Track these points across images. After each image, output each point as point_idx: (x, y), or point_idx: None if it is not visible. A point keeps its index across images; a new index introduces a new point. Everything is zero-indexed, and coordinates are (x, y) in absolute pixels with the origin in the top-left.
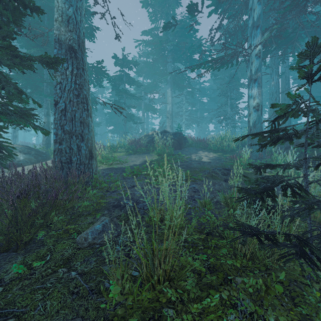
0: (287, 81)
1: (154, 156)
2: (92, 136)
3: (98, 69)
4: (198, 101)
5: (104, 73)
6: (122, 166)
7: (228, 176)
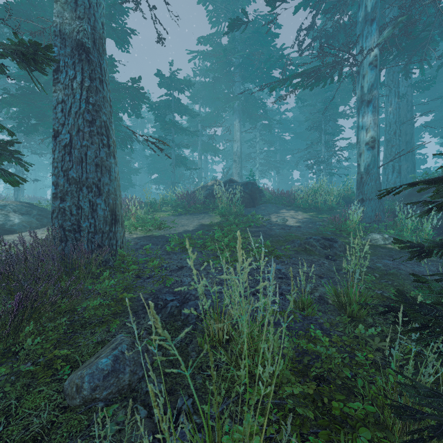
0: (409, 107)
1: (215, 217)
2: (115, 188)
3: (134, 91)
4: (277, 138)
5: (143, 96)
6: (166, 234)
7: (332, 250)
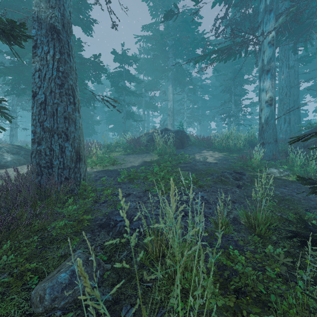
0: (296, 75)
1: (154, 156)
2: (79, 135)
3: (96, 64)
4: (200, 98)
5: (102, 68)
6: (118, 168)
7: (241, 181)
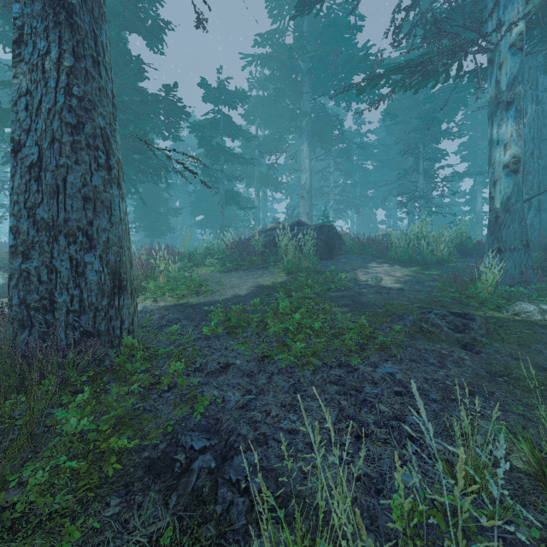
0: (545, 119)
1: (277, 274)
2: (121, 236)
3: (169, 104)
4: (357, 167)
5: (181, 111)
6: (207, 301)
7: (468, 333)
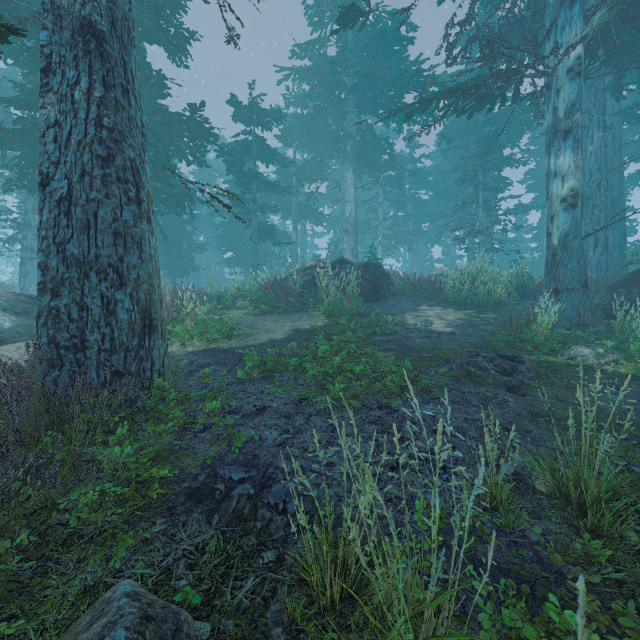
0: (616, 146)
1: (317, 317)
2: (151, 273)
3: (195, 125)
4: (410, 197)
5: (208, 133)
6: (240, 345)
7: (516, 376)
